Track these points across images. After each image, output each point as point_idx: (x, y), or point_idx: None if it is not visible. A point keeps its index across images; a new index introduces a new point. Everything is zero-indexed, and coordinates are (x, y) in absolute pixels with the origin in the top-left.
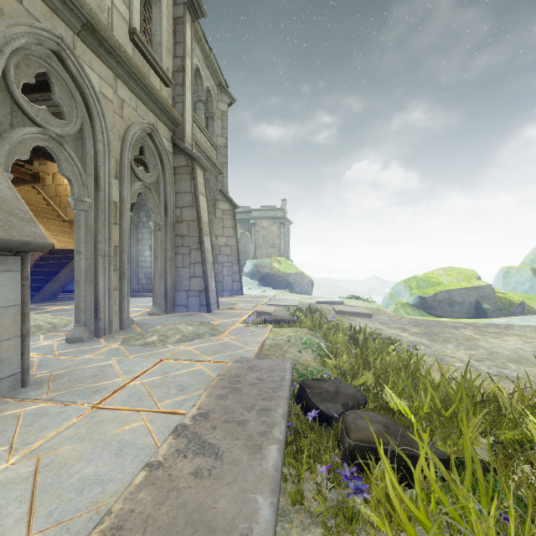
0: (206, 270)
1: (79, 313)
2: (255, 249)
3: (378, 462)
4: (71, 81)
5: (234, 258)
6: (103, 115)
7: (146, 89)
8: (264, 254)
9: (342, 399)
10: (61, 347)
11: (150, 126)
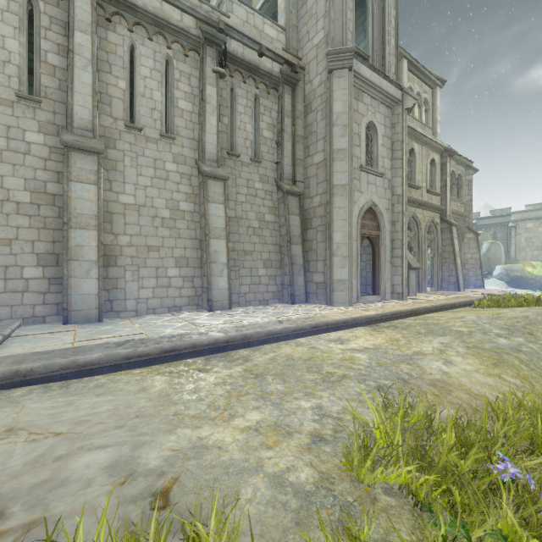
0: (457, 273)
1: None
2: (516, 252)
3: None
4: (413, 220)
5: (477, 266)
6: (421, 226)
7: (432, 207)
8: (527, 257)
9: None
10: None
11: (432, 218)
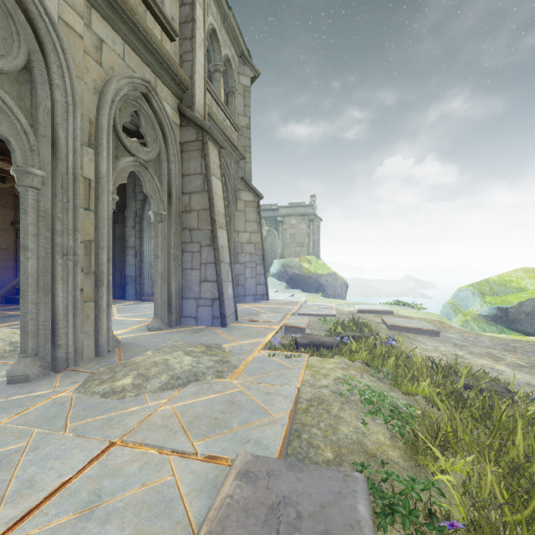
0: (220, 273)
1: (24, 338)
2: (283, 248)
3: None
4: None
5: (259, 257)
6: (63, 49)
7: (136, 30)
8: (292, 253)
9: None
10: None
11: (145, 83)
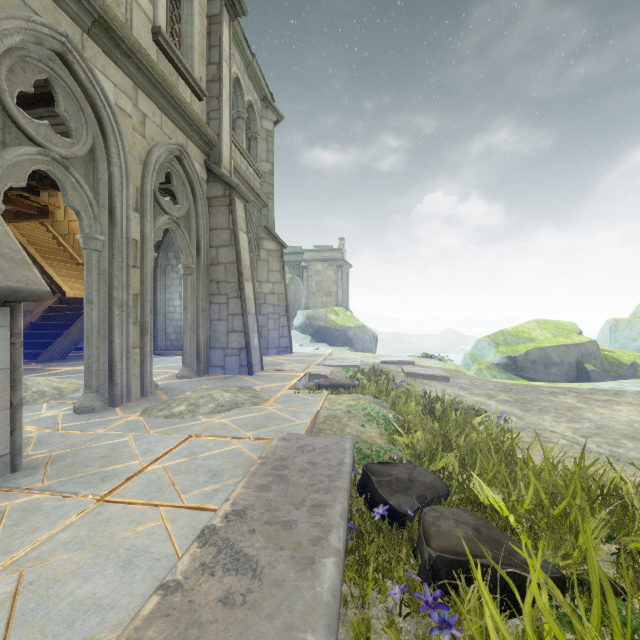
0: (247, 324)
1: (89, 377)
2: (308, 297)
3: (468, 581)
4: (80, 90)
5: (282, 308)
6: (119, 132)
7: (173, 101)
8: (318, 303)
9: (418, 489)
10: (67, 418)
11: (178, 147)
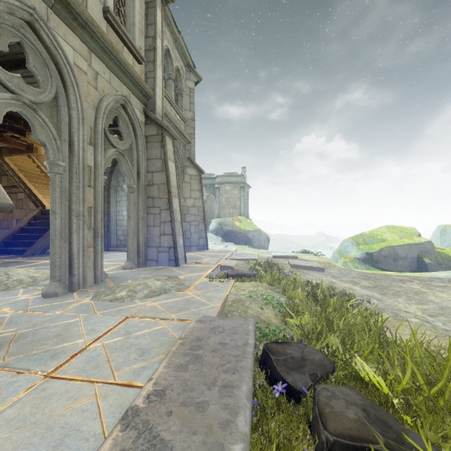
0: (174, 229)
1: (54, 269)
2: (219, 209)
3: None
4: (45, 52)
5: (201, 217)
6: (77, 84)
7: (119, 63)
8: (226, 213)
9: (310, 368)
10: (36, 301)
11: (123, 97)
